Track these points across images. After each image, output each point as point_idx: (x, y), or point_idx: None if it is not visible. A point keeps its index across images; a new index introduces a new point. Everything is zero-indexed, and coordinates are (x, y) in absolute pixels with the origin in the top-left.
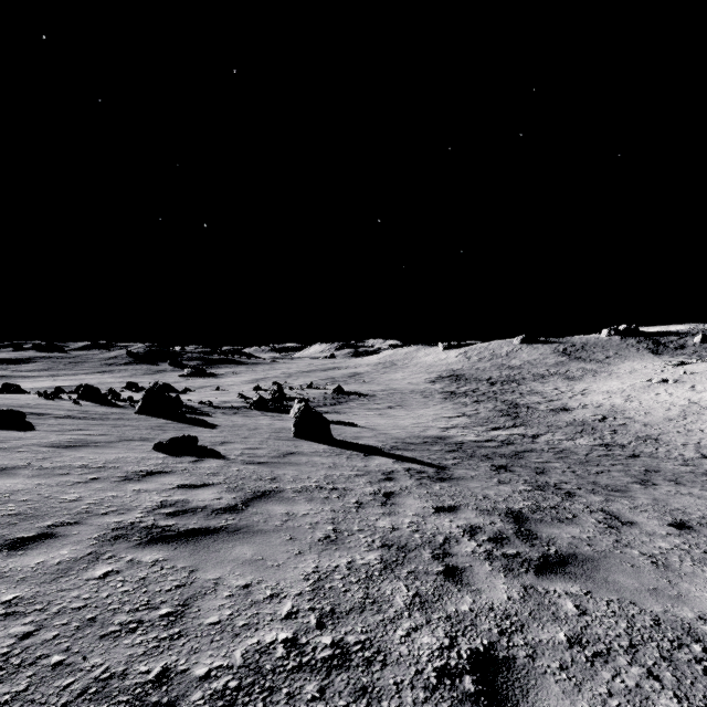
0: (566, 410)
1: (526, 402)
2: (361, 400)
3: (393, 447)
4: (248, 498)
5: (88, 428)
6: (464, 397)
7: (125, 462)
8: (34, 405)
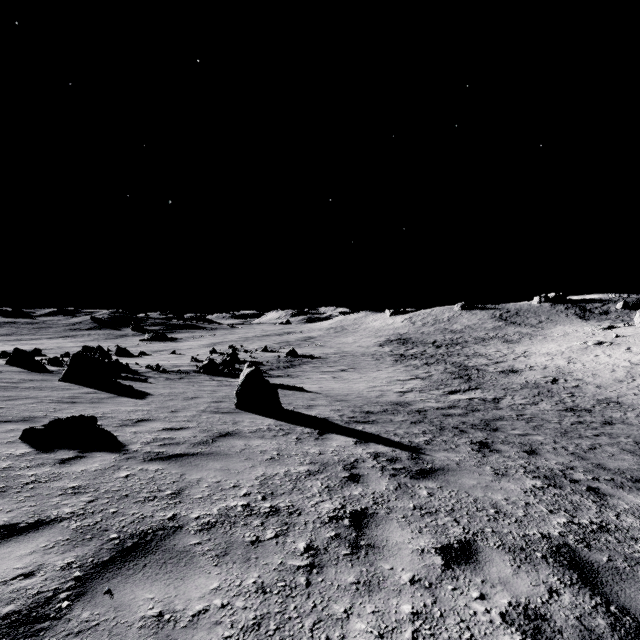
0: (515, 372)
1: (474, 364)
2: (314, 363)
3: (352, 419)
4: (96, 564)
5: None
6: (414, 359)
7: None
8: None
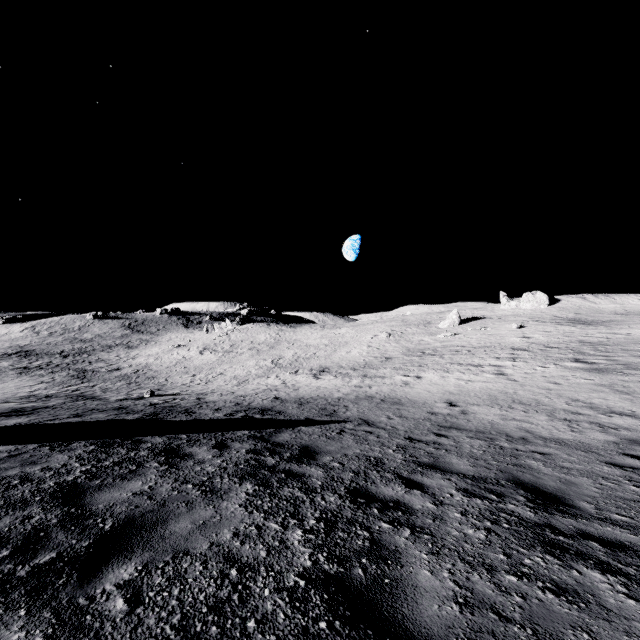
0: (118, 370)
1: (93, 368)
2: None
3: (6, 401)
4: None
5: None
6: (40, 370)
7: None
8: None
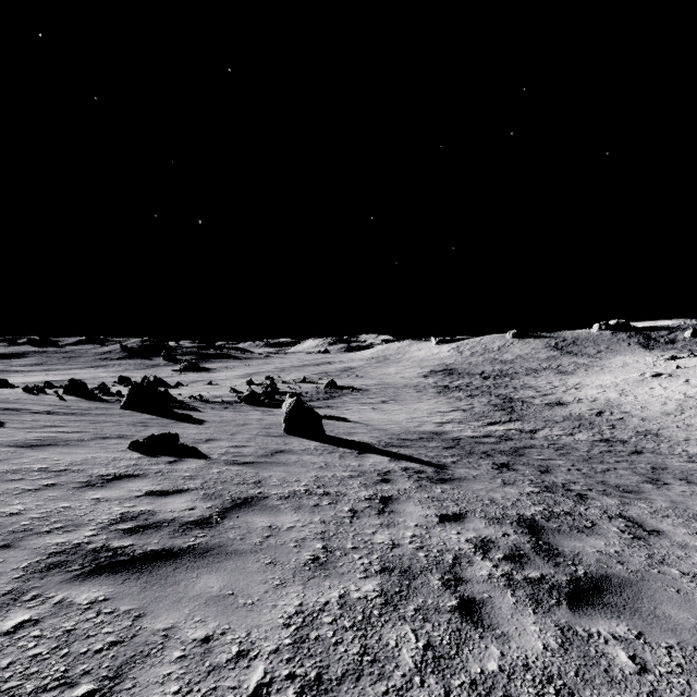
0: (561, 404)
1: (520, 396)
2: (355, 394)
3: (388, 444)
4: (225, 508)
5: (64, 424)
6: (458, 391)
7: (92, 463)
8: (13, 400)
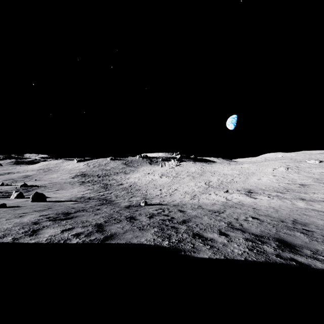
0: (122, 184)
1: (110, 183)
2: (41, 188)
3: (69, 200)
4: (49, 208)
5: None
6: (88, 183)
7: None
8: None
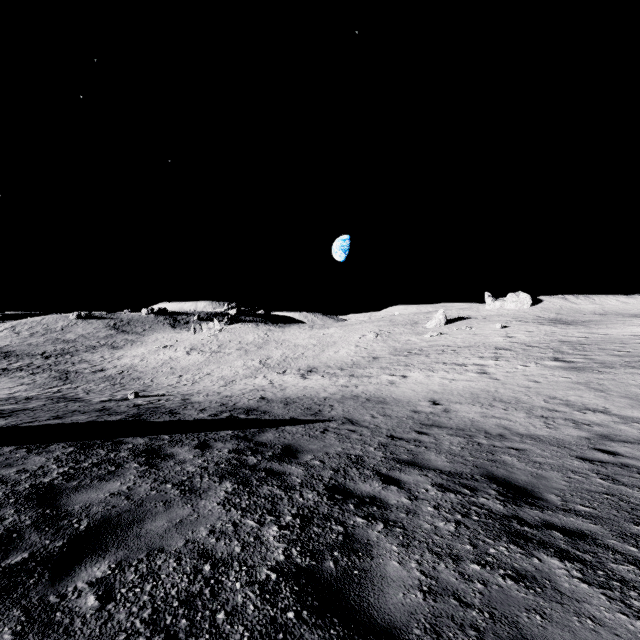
0: (103, 371)
1: (76, 369)
2: None
3: None
4: None
5: None
6: (20, 371)
7: None
8: None
